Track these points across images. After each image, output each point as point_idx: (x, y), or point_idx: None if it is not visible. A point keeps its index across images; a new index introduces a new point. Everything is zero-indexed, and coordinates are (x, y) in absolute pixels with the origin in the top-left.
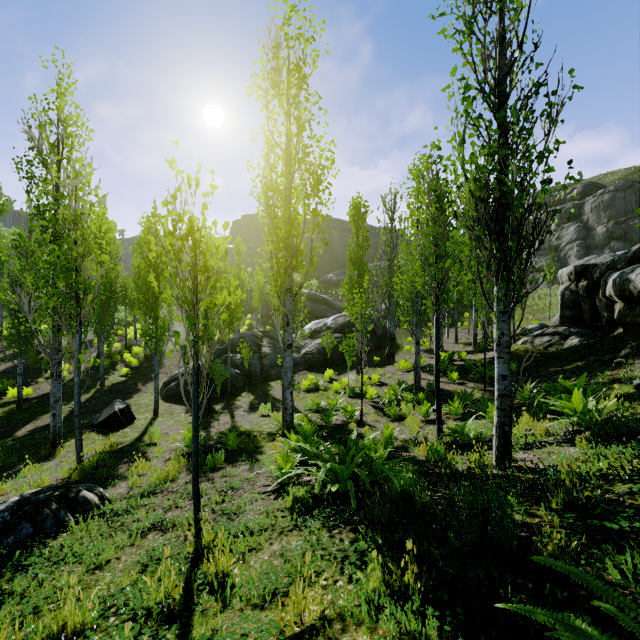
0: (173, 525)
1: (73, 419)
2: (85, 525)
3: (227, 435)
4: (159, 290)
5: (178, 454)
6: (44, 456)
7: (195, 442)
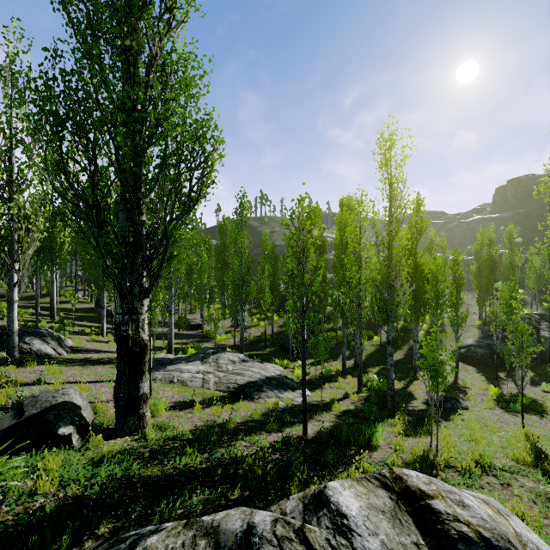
0: (506, 423)
1: (409, 360)
2: (465, 411)
3: (516, 396)
4: (459, 296)
5: (488, 397)
6: (413, 377)
7: (522, 396)
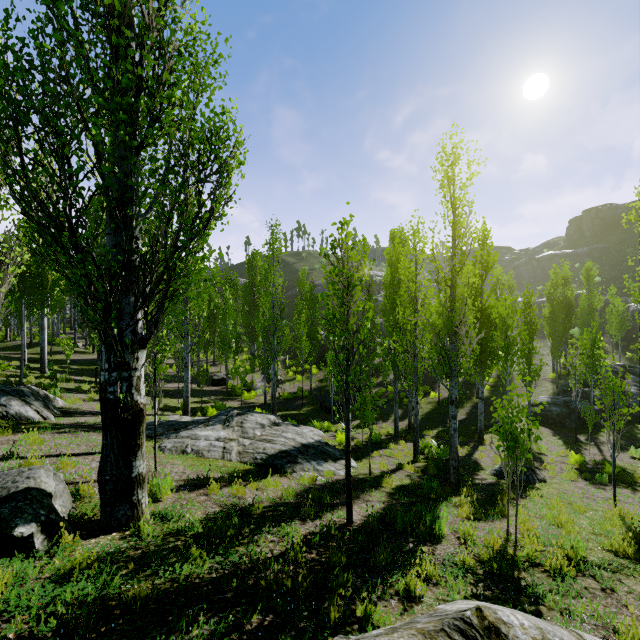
0: (593, 500)
1: (472, 420)
2: (543, 484)
3: (601, 464)
4: (532, 344)
5: (568, 466)
6: (478, 441)
7: (613, 467)
